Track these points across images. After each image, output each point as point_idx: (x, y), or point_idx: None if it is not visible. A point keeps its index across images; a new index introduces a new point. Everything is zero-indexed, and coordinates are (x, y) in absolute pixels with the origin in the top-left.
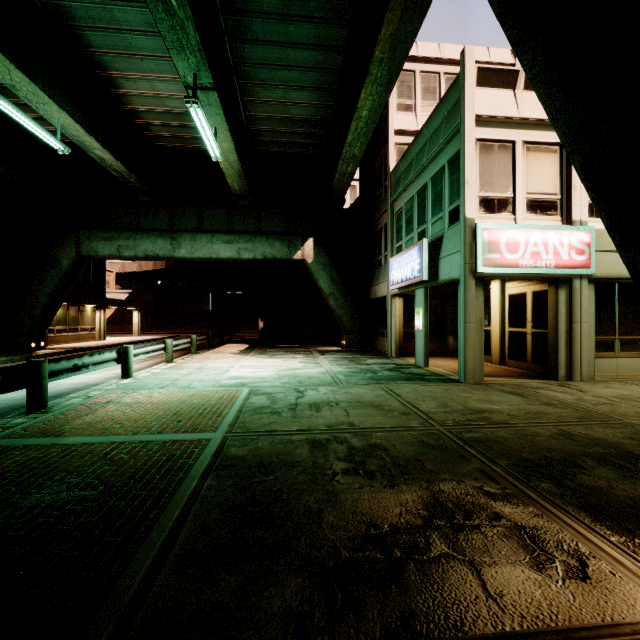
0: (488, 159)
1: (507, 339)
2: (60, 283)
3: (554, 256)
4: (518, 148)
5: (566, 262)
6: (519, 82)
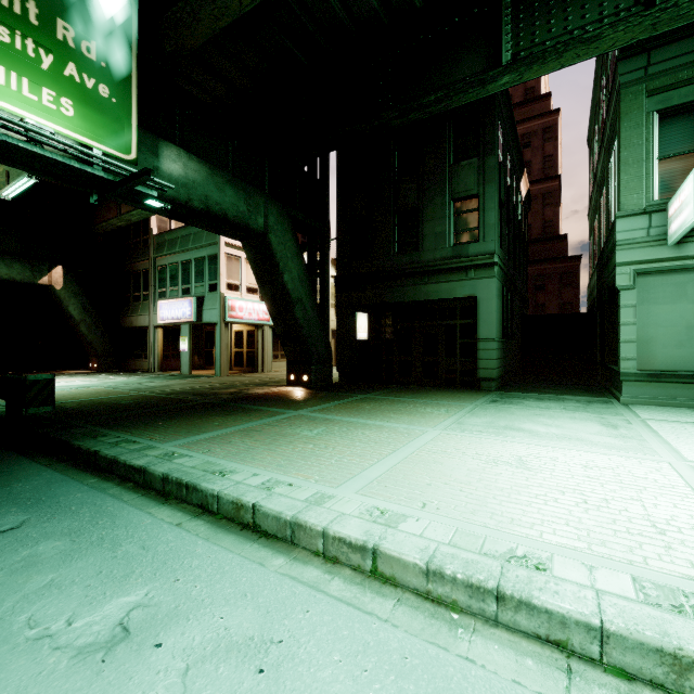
0: (230, 264)
1: (234, 356)
2: None
3: (257, 315)
4: (243, 261)
5: (262, 318)
6: None
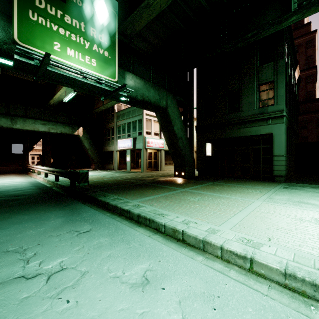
0: (147, 123)
1: (148, 163)
2: None
3: (158, 145)
4: (152, 121)
5: (160, 146)
6: None
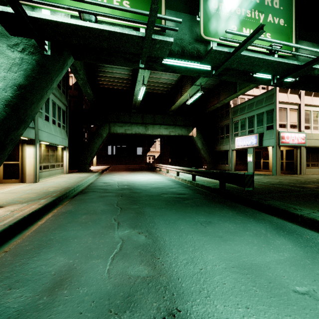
0: (280, 113)
1: None
2: (101, 143)
3: (297, 140)
4: (288, 110)
5: (300, 142)
6: (288, 92)
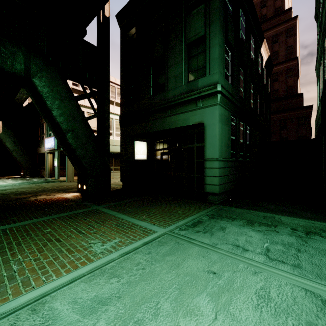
0: None
1: None
2: None
3: None
4: (85, 113)
5: None
6: None
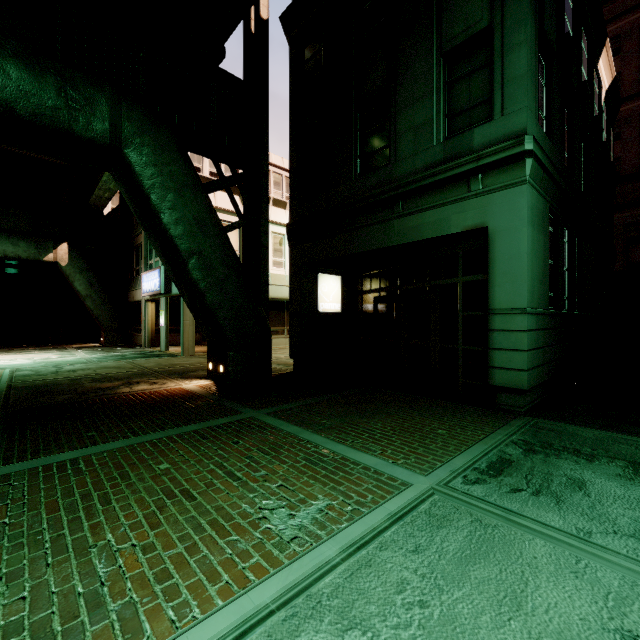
0: None
1: None
2: None
3: None
4: None
5: None
6: None
